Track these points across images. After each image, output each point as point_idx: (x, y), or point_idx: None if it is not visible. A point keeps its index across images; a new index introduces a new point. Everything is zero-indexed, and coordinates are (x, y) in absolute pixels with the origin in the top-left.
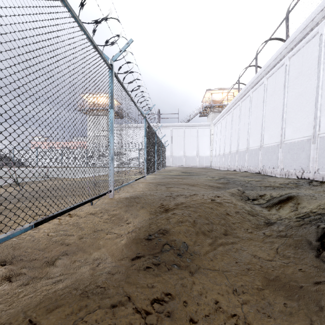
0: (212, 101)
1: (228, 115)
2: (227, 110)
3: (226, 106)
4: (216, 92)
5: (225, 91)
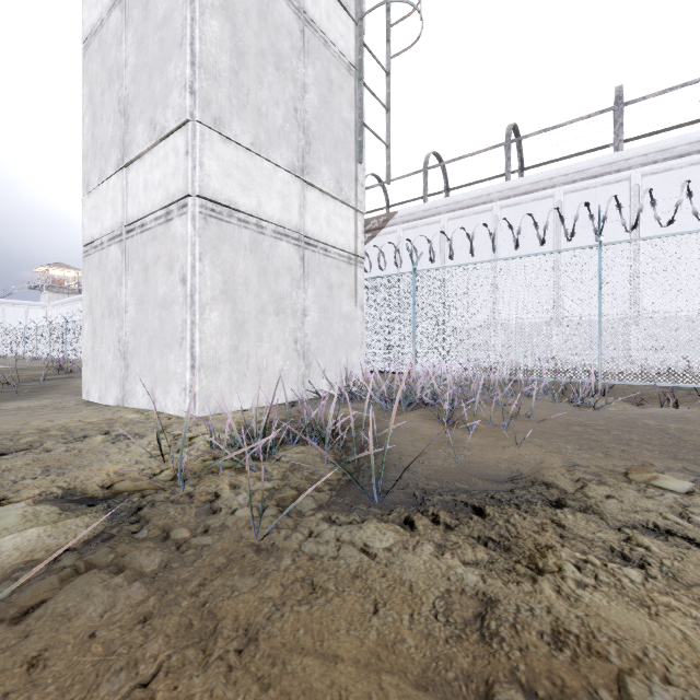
0: (49, 280)
1: (69, 305)
2: (69, 302)
3: (69, 288)
4: (55, 269)
5: (68, 271)
